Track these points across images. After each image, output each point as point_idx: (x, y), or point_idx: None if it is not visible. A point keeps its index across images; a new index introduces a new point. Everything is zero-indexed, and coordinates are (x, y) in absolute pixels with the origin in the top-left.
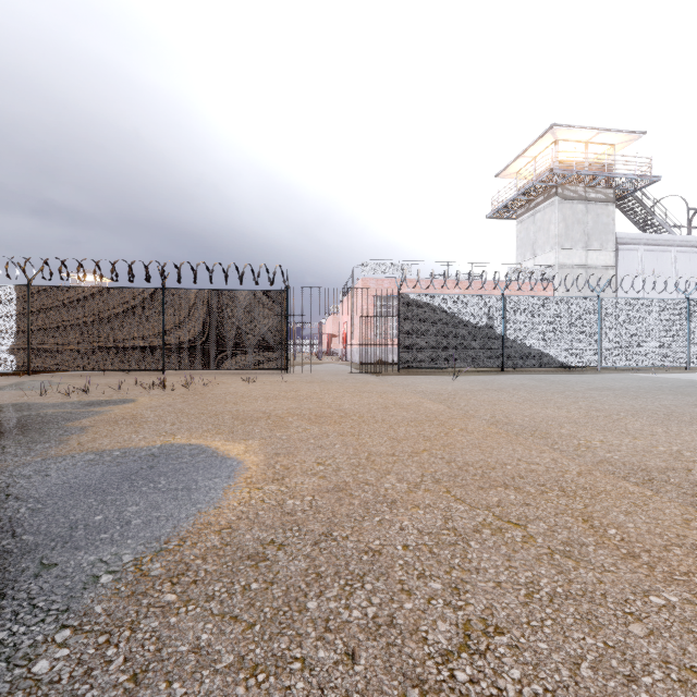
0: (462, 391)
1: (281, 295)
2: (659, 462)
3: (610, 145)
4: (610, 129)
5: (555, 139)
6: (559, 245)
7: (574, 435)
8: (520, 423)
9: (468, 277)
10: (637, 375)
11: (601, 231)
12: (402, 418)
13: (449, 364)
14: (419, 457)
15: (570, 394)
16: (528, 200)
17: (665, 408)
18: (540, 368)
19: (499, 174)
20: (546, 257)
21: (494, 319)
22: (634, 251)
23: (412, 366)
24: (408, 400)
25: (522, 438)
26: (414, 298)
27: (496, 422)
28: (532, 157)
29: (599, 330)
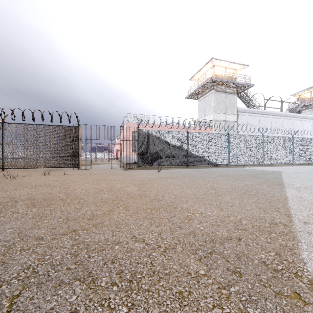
0: (156, 178)
1: (75, 128)
2: (224, 231)
3: (235, 69)
4: (235, 62)
5: (213, 65)
6: (214, 111)
7: (189, 208)
8: (166, 199)
9: (172, 122)
10: (242, 168)
11: (231, 106)
12: (98, 199)
13: (162, 164)
14: (58, 240)
15: (207, 179)
16: (202, 91)
17: (246, 186)
18: (205, 165)
19: (191, 79)
20: (209, 116)
21: (183, 143)
22: (244, 115)
23: (144, 165)
24: (121, 185)
25: (158, 212)
26: (145, 132)
27: (154, 199)
28: (204, 72)
29: (228, 148)
